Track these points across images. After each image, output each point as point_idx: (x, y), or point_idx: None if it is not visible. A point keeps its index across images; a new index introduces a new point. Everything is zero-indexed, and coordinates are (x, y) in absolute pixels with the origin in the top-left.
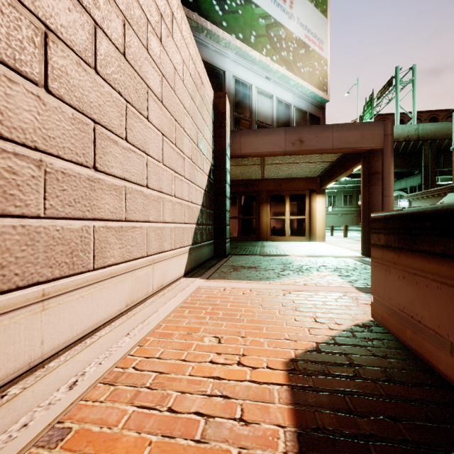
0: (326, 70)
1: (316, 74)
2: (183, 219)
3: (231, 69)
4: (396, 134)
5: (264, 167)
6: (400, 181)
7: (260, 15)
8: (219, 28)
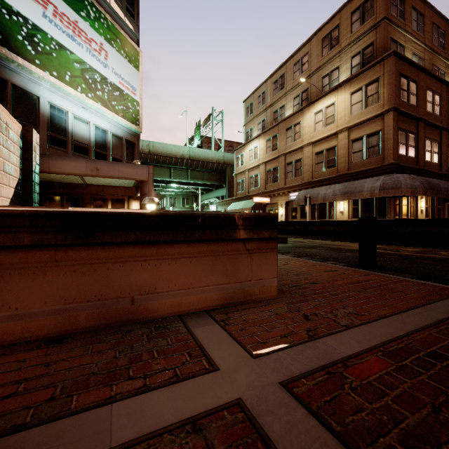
0: (139, 110)
1: (130, 112)
2: None
3: (46, 96)
4: (211, 157)
5: (82, 176)
6: (217, 191)
7: (76, 60)
8: (32, 64)
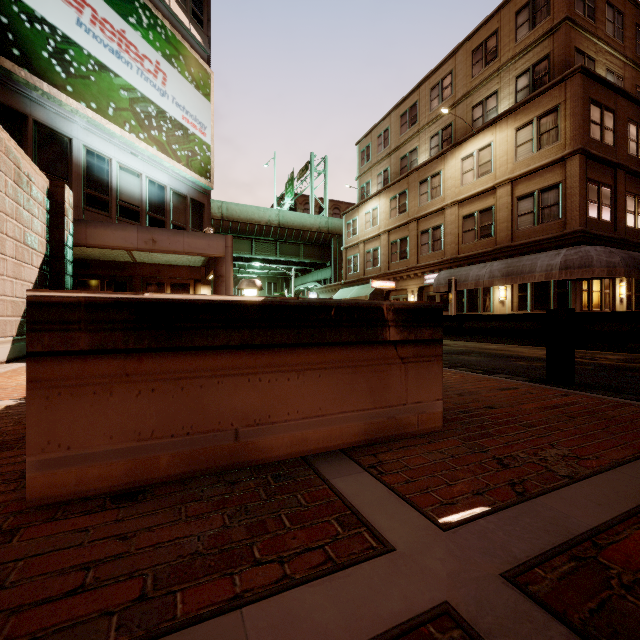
0: (210, 157)
1: (197, 160)
2: (6, 313)
3: (81, 137)
4: (310, 223)
5: (131, 252)
6: (317, 272)
7: (122, 86)
8: (62, 93)
